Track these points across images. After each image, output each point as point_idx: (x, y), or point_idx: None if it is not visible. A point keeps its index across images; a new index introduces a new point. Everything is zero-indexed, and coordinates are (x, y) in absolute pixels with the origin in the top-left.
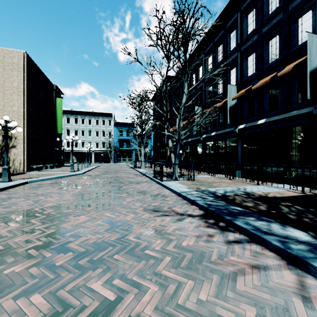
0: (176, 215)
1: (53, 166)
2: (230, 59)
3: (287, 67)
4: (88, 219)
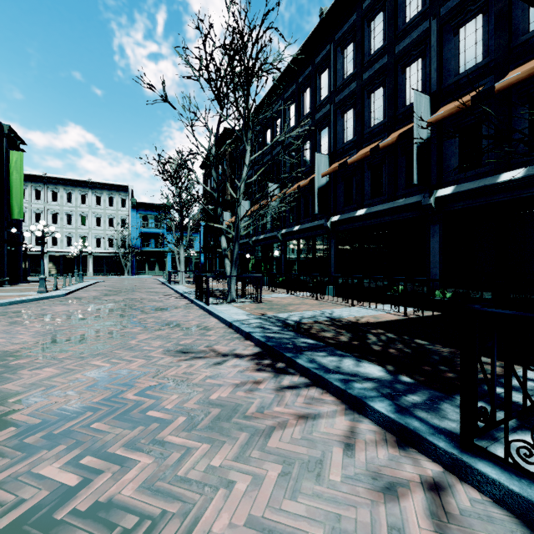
0: (215, 357)
1: (3, 281)
2: (320, 113)
3: (392, 136)
4: (58, 373)
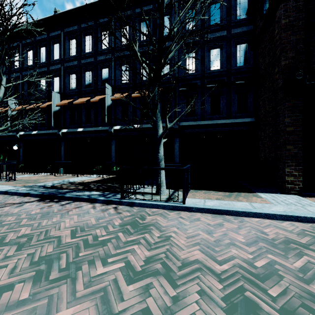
0: (14, 205)
1: None
2: (54, 67)
3: (96, 97)
4: None
